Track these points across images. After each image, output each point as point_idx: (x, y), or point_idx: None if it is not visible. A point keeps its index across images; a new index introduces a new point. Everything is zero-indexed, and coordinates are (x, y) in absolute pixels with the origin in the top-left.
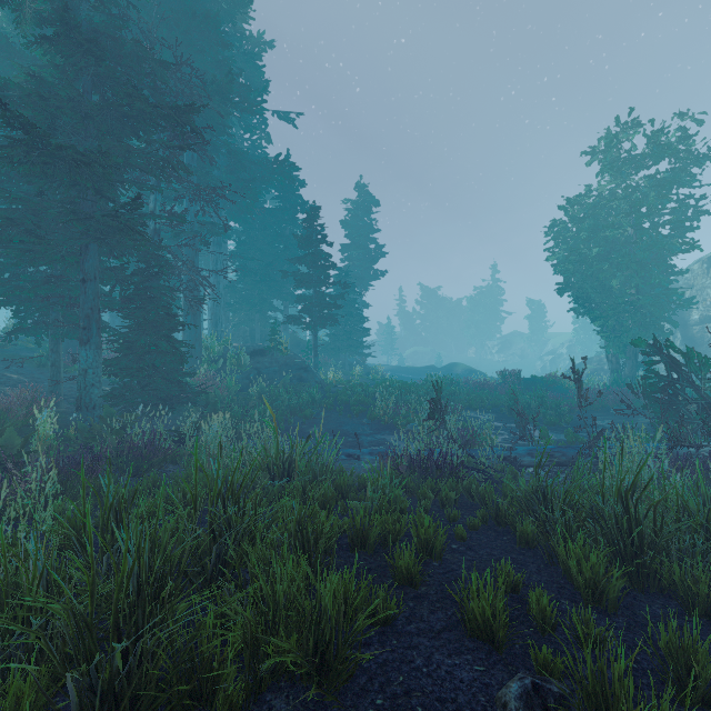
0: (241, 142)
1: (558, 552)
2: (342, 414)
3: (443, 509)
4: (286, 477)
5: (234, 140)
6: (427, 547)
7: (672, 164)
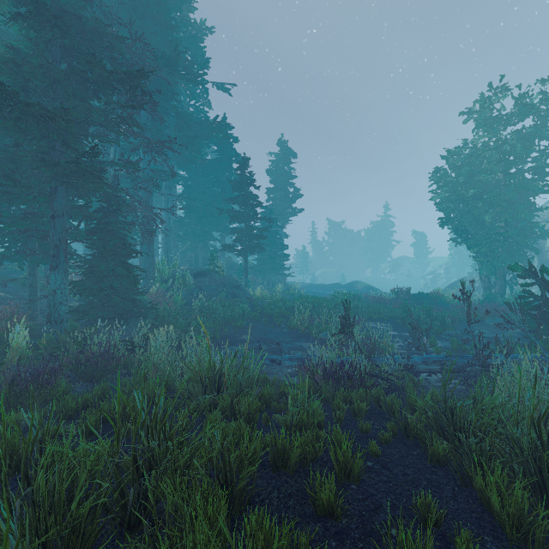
0: (188, 108)
1: (474, 479)
2: (267, 324)
3: (355, 418)
4: (216, 388)
5: (182, 106)
6: (345, 469)
7: (536, 121)
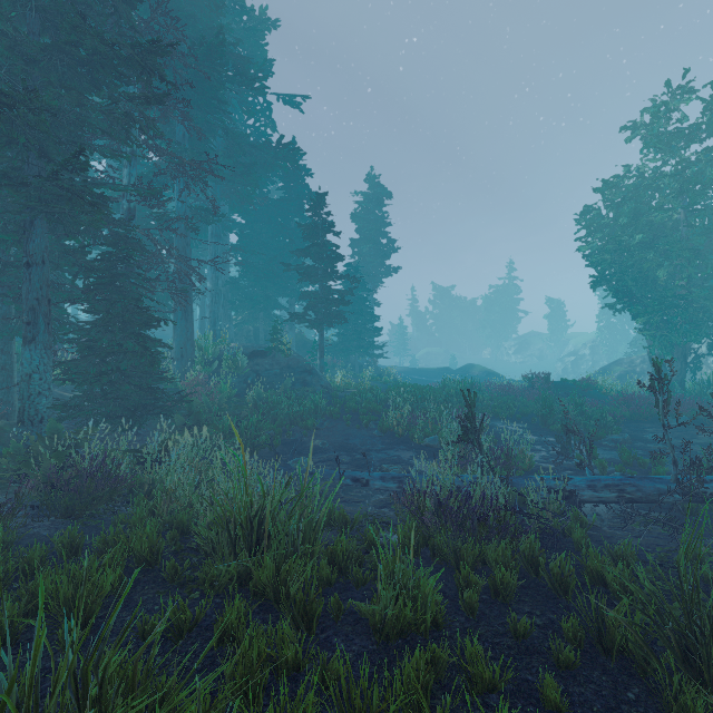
0: (244, 130)
1: None
2: (350, 424)
3: (496, 598)
4: (254, 540)
5: (236, 126)
6: None
7: None
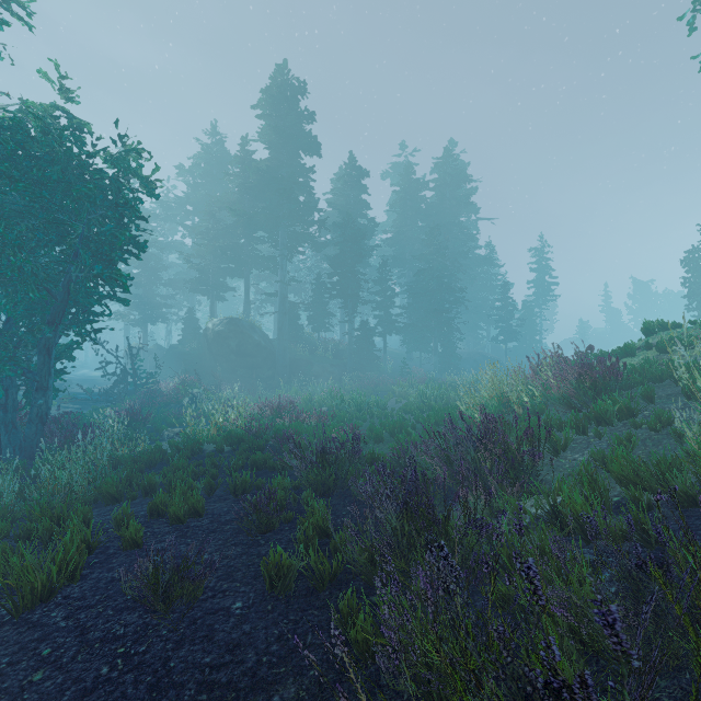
0: None
1: None
2: None
3: None
4: None
5: None
6: None
7: None
